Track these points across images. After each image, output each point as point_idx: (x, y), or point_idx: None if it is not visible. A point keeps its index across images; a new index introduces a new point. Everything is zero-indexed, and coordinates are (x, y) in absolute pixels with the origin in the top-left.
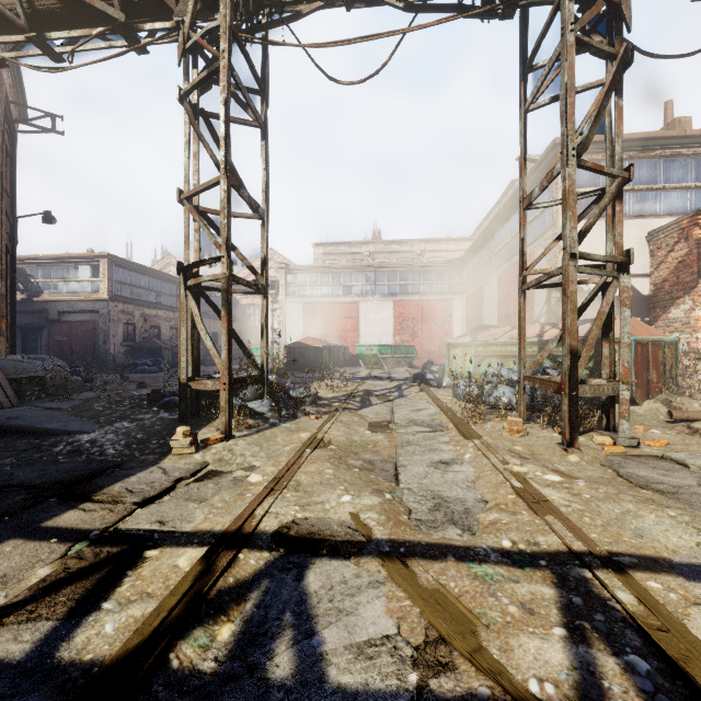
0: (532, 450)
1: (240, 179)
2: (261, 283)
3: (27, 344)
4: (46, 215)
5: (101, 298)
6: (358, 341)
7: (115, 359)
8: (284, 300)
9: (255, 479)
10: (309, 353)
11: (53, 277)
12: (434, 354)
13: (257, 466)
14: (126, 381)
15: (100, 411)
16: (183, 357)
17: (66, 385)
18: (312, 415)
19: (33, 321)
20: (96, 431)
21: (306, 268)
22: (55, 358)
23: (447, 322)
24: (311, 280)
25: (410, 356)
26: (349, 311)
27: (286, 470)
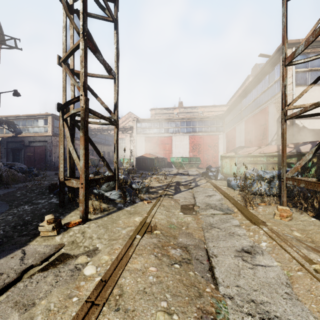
0: (311, 237)
1: (100, 53)
2: (113, 118)
3: (15, 157)
4: (15, 91)
5: (48, 135)
6: (171, 155)
7: (55, 164)
8: (135, 135)
9: (89, 271)
10: (147, 161)
11: (26, 125)
12: (209, 161)
13: (99, 249)
14: (56, 175)
15: (17, 197)
16: (61, 164)
17: (15, 178)
18: (145, 201)
19: (17, 146)
20: (4, 212)
21: (146, 120)
22: (21, 164)
23: (216, 146)
24: (149, 126)
25: (197, 163)
26: (167, 141)
27: (114, 267)
